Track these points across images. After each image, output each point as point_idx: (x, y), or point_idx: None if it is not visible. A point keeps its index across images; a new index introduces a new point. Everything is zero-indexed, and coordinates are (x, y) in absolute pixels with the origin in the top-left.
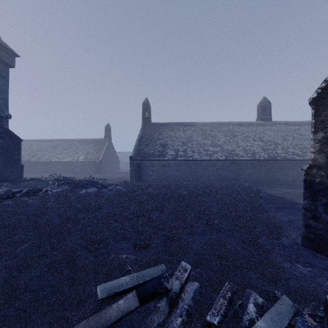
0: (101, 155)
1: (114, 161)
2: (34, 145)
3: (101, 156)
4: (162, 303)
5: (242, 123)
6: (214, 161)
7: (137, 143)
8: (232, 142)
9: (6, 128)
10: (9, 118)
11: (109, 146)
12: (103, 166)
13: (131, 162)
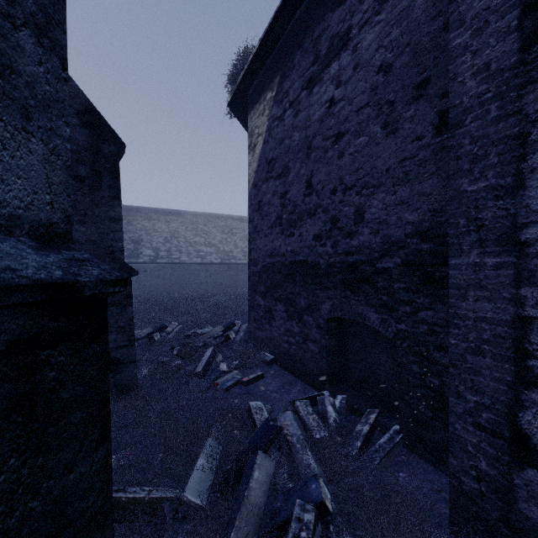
0: None
1: None
2: None
3: None
4: (163, 334)
5: (243, 218)
6: (207, 265)
7: None
8: (230, 242)
9: None
10: None
11: None
12: None
13: None
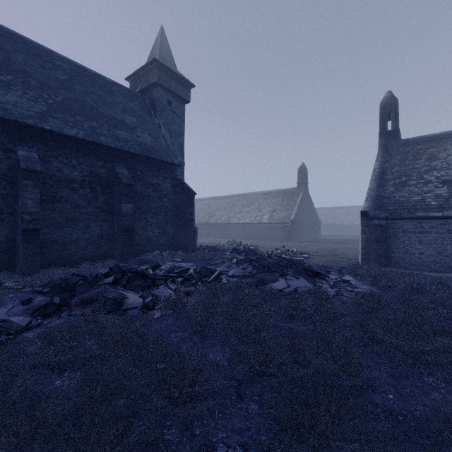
0: (292, 212)
1: (312, 222)
2: (213, 204)
3: (293, 213)
4: None
5: None
6: None
7: (374, 183)
8: None
9: (179, 179)
10: (183, 165)
11: (304, 199)
12: (296, 230)
13: (365, 223)
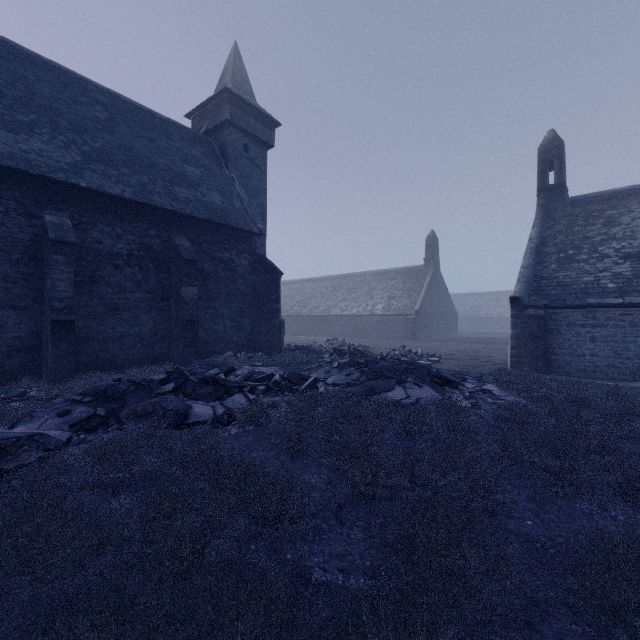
0: (417, 299)
1: (445, 314)
2: (306, 288)
3: (418, 302)
4: None
5: None
6: None
7: (529, 258)
8: None
9: (260, 254)
10: (264, 234)
11: (434, 281)
12: (423, 325)
13: (517, 314)
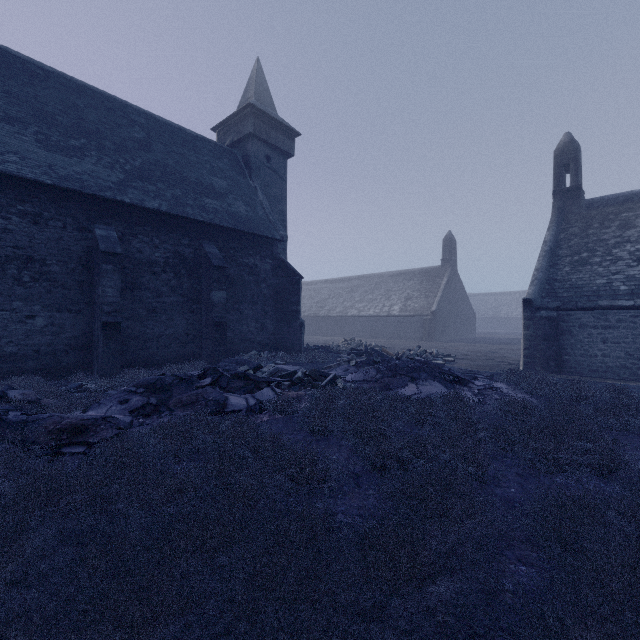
0: (434, 300)
1: (462, 314)
2: (323, 289)
3: (434, 302)
4: None
5: None
6: None
7: (543, 261)
8: None
9: (282, 259)
10: (286, 240)
11: (451, 282)
12: (440, 325)
13: (529, 315)
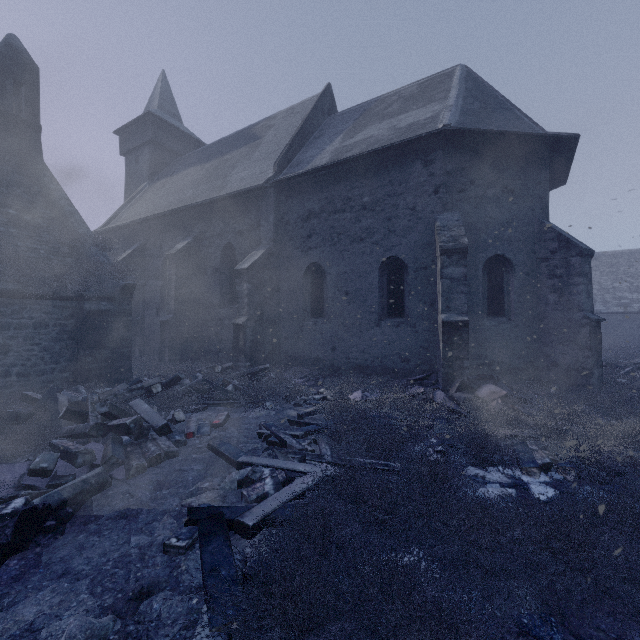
0: None
1: None
2: None
3: None
4: None
5: None
6: (633, 314)
7: None
8: None
9: None
10: None
11: None
12: None
13: None
